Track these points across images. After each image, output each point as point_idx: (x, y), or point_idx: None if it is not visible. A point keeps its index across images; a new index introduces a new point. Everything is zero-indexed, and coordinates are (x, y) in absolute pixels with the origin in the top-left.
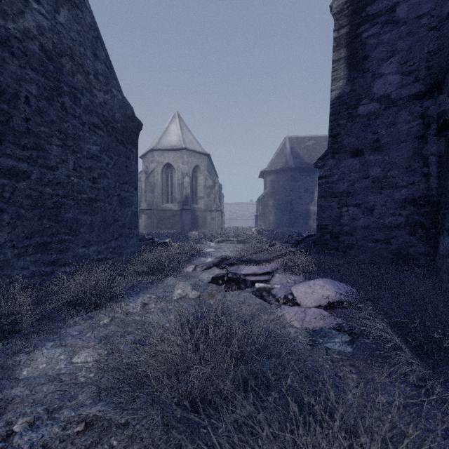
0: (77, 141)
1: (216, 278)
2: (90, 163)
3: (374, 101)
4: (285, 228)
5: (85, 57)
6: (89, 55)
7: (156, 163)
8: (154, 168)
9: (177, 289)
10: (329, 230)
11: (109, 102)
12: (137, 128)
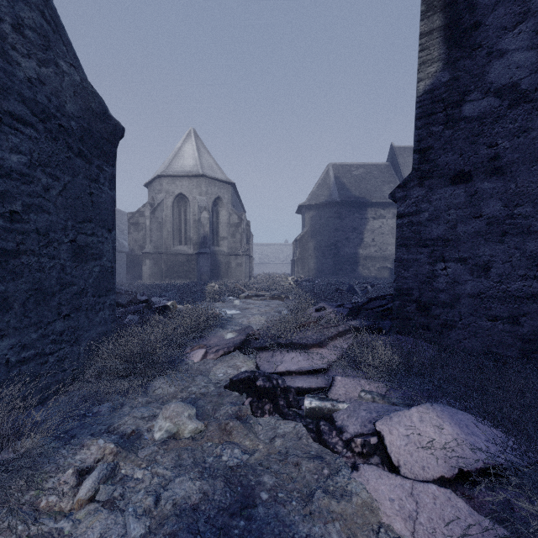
0: None
1: (237, 383)
2: (2, 185)
3: (490, 94)
4: (329, 276)
5: None
6: None
7: (165, 193)
8: (163, 200)
9: (162, 419)
10: (414, 297)
11: (52, 81)
12: (113, 133)
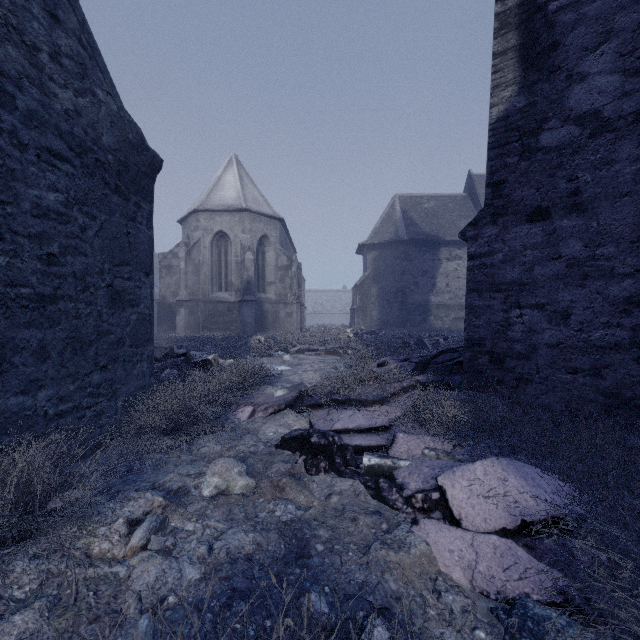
0: (6, 180)
1: (289, 441)
2: (40, 226)
3: (570, 122)
4: (395, 328)
5: (28, 14)
6: (37, 13)
7: (203, 230)
8: (200, 239)
9: (210, 475)
10: (487, 348)
11: (88, 111)
12: (151, 166)
